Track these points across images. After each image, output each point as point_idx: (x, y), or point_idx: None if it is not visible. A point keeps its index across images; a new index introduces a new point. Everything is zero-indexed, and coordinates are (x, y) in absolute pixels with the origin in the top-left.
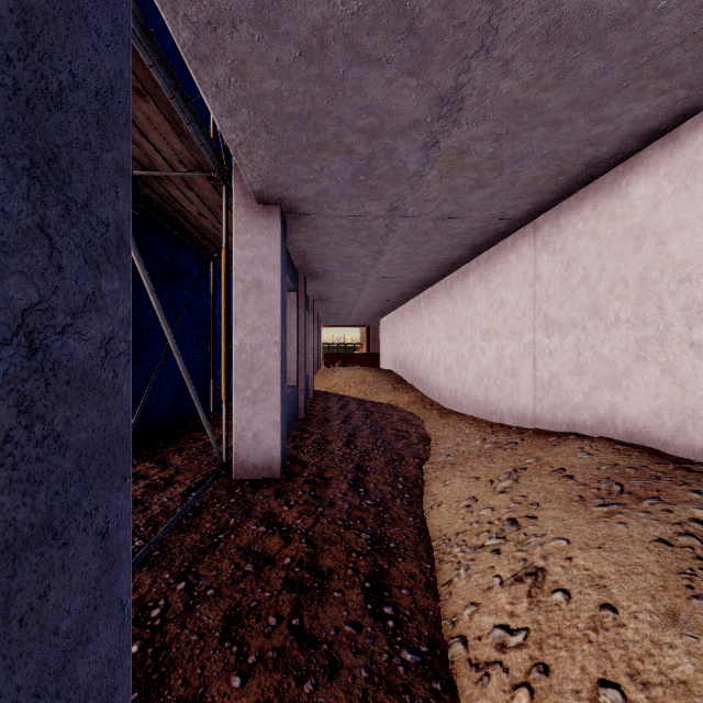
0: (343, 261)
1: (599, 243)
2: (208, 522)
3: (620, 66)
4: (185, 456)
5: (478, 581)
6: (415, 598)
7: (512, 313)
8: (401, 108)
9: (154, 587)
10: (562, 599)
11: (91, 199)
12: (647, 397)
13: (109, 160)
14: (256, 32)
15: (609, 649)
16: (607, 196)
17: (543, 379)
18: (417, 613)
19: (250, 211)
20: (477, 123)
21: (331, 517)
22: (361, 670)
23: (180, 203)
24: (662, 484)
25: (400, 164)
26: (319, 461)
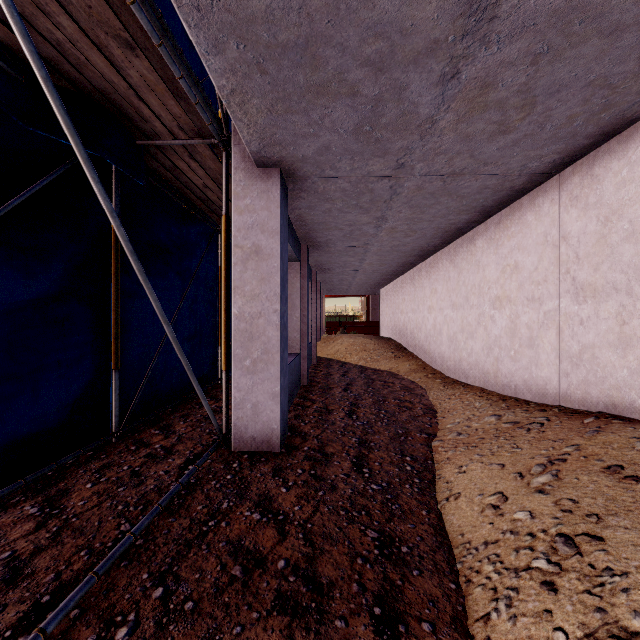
0: (344, 230)
1: None
2: (199, 503)
3: None
4: (189, 423)
5: (530, 630)
6: (441, 639)
7: (529, 278)
8: (417, 23)
9: (127, 591)
10: None
11: None
12: None
13: None
14: None
15: None
16: None
17: (570, 351)
18: None
19: (249, 175)
20: (511, 39)
21: (332, 505)
22: None
23: (186, 175)
24: None
25: (410, 107)
26: (320, 433)
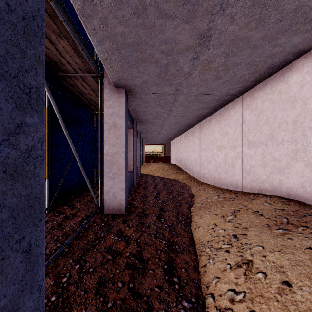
0: (154, 115)
1: (273, 105)
2: (91, 235)
3: (287, 17)
4: (82, 203)
5: (219, 266)
6: (188, 273)
7: (231, 138)
8: (181, 40)
9: (64, 266)
10: (262, 277)
11: (20, 73)
12: (297, 177)
13: (31, 54)
14: (112, 2)
15: (288, 305)
16: (278, 82)
17: (246, 168)
18: (190, 281)
19: (111, 91)
20: (217, 47)
21: (148, 233)
22: (163, 311)
23: (80, 88)
24: (308, 219)
25: (180, 68)
26: (143, 206)
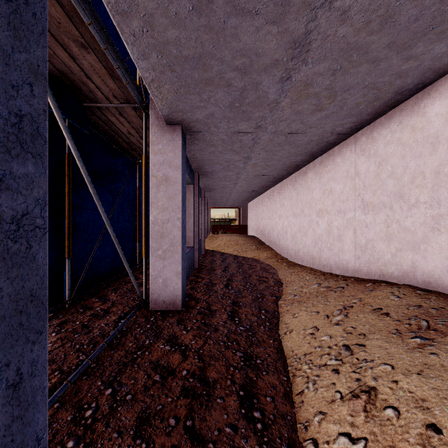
0: (223, 164)
1: (403, 148)
2: (130, 342)
3: (429, 13)
4: (118, 294)
5: (323, 394)
6: (276, 404)
7: (338, 198)
8: (265, 50)
9: (89, 392)
10: (393, 415)
11: (0, 90)
12: (441, 257)
13: (22, 61)
14: None
15: None
16: (410, 115)
17: (361, 243)
18: (279, 417)
19: (161, 129)
20: (319, 61)
21: (215, 339)
22: None
23: (116, 126)
24: None
25: (263, 94)
26: (207, 298)
